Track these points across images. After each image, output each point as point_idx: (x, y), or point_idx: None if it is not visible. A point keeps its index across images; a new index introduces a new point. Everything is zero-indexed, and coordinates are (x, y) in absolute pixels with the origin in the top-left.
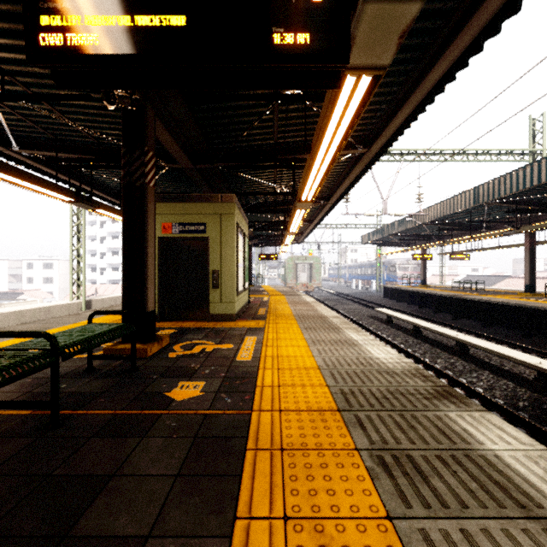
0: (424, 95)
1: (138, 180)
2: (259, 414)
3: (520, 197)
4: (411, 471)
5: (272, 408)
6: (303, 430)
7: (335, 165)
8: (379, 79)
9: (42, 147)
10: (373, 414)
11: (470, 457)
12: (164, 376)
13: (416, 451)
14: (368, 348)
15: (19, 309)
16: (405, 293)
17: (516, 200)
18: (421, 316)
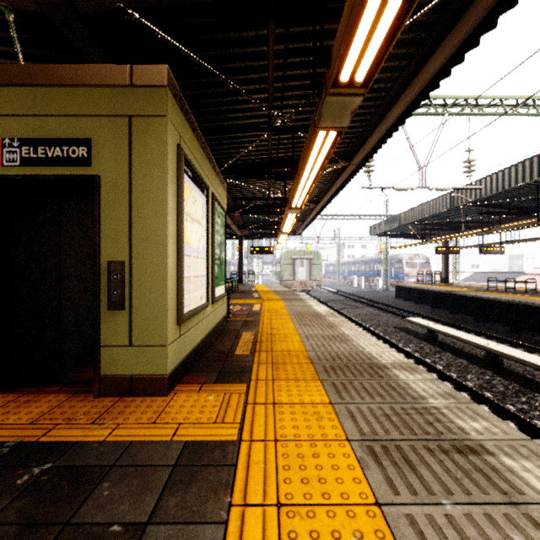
0: None
1: None
2: None
3: None
4: None
5: None
6: None
7: (383, 66)
8: None
9: None
10: None
11: None
12: None
13: None
14: None
15: None
16: (426, 294)
17: None
18: (466, 327)
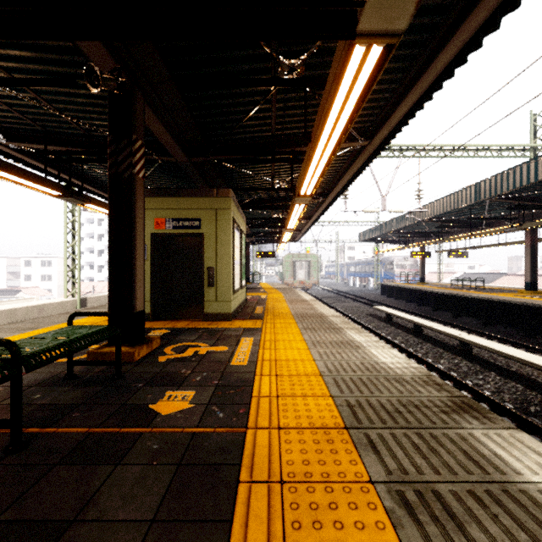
0: (431, 81)
1: (126, 171)
2: (255, 432)
3: (522, 192)
4: (441, 514)
5: (269, 425)
6: (307, 454)
7: (334, 159)
8: (392, 49)
9: (30, 139)
10: (386, 433)
11: (510, 493)
12: (151, 384)
13: (443, 485)
14: (373, 350)
15: (11, 308)
16: (403, 291)
17: (518, 196)
18: (421, 314)
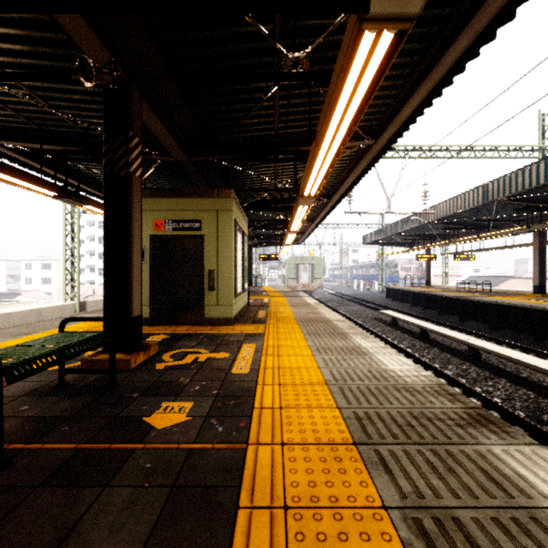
0: (441, 76)
1: (123, 170)
2: (256, 449)
3: (531, 194)
4: (464, 547)
5: (272, 441)
6: (312, 474)
7: (339, 159)
8: (404, 36)
9: (25, 138)
10: (398, 450)
11: (539, 521)
12: (146, 394)
13: (464, 511)
14: (380, 357)
15: (8, 312)
16: (409, 294)
17: (527, 197)
18: (427, 318)
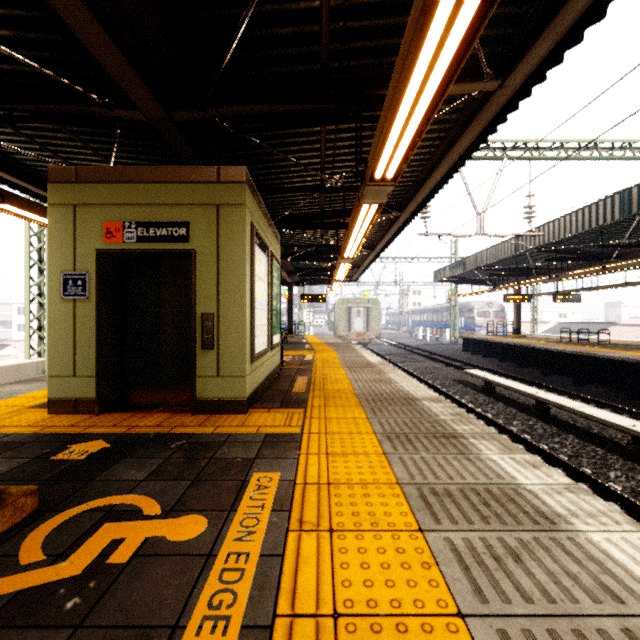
0: None
1: None
2: None
3: None
4: None
5: None
6: None
7: (424, 137)
8: None
9: None
10: None
11: None
12: None
13: None
14: (602, 540)
15: None
16: (495, 346)
17: None
18: (529, 380)
